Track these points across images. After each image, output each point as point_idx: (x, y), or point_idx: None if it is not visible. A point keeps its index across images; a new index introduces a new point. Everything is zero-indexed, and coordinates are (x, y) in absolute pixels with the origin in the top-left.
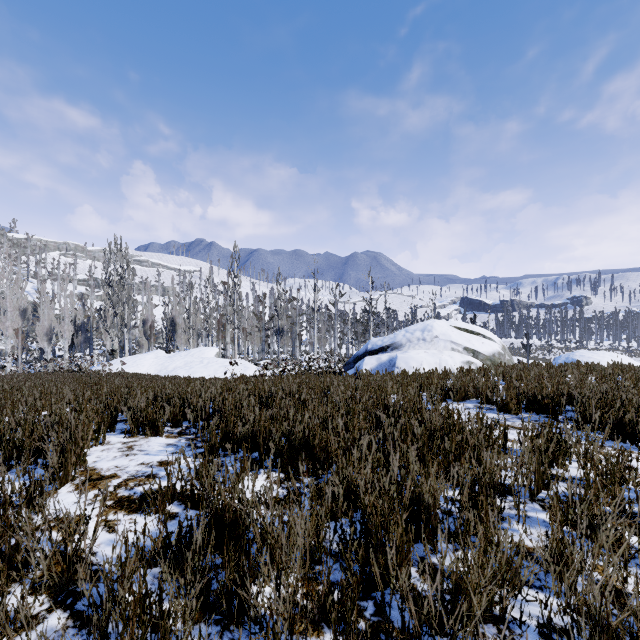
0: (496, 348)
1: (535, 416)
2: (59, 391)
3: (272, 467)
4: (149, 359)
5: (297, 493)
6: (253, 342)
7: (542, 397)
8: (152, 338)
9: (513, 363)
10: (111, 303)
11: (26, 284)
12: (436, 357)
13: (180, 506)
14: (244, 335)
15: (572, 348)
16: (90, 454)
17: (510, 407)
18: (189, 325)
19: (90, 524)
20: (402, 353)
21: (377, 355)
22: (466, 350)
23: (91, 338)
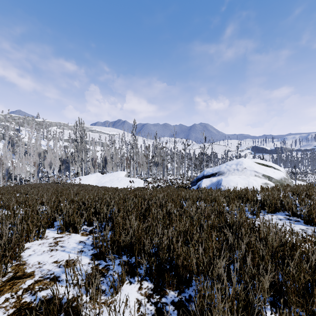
0: (282, 175)
1: None
2: (41, 196)
3: (144, 275)
4: (93, 177)
5: None
6: (143, 169)
7: None
8: (95, 167)
9: (293, 184)
10: (77, 150)
11: (40, 141)
12: (246, 180)
13: None
14: (139, 165)
15: None
16: (30, 247)
17: (315, 221)
18: (112, 160)
19: None
20: (225, 177)
21: (210, 178)
22: (264, 176)
23: (69, 166)
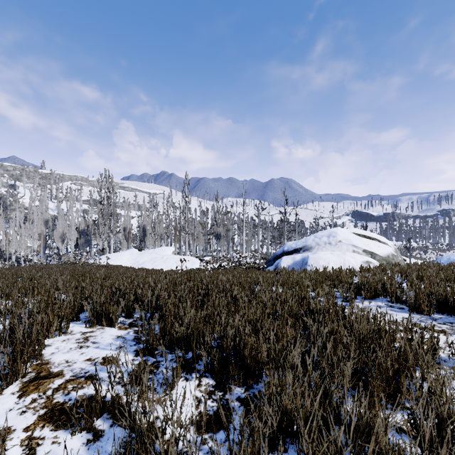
0: (390, 250)
1: (447, 317)
2: (55, 281)
3: (204, 371)
4: (126, 255)
5: (226, 426)
6: (199, 243)
7: (454, 300)
8: (129, 240)
9: (404, 263)
10: (102, 216)
11: (48, 203)
12: (340, 257)
13: (108, 421)
14: (193, 238)
15: (444, 249)
16: (52, 344)
17: (422, 308)
18: (154, 231)
19: (13, 442)
20: (312, 254)
21: (292, 255)
22: (365, 252)
23: (90, 240)
